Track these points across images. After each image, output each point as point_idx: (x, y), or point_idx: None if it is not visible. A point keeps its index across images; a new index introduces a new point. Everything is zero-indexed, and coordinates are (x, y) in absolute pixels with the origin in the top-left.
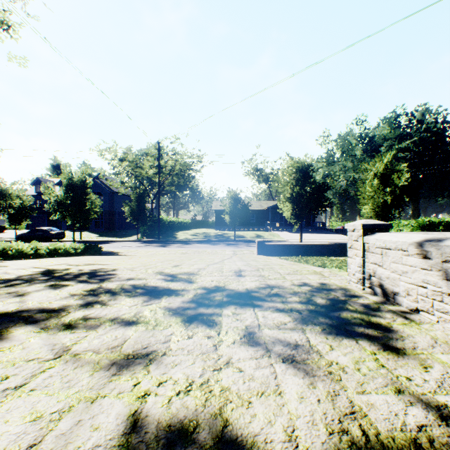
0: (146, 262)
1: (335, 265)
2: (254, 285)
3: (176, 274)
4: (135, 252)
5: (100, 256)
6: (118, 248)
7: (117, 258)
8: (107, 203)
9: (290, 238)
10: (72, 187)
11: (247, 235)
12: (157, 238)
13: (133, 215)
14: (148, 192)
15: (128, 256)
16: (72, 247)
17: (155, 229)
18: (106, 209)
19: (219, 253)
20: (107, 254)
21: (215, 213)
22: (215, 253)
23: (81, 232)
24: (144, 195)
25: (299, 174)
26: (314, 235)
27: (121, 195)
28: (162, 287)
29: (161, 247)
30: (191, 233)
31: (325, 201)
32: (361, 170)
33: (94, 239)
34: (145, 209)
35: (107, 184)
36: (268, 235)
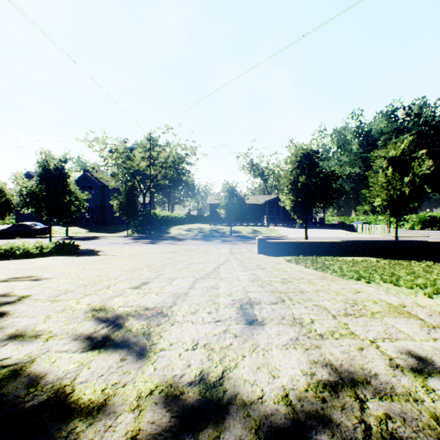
0: (108, 272)
1: (379, 276)
2: (299, 369)
3: (125, 316)
4: (118, 250)
5: (71, 256)
6: (102, 245)
7: (83, 261)
8: (98, 197)
9: (289, 234)
10: (47, 177)
11: (243, 230)
12: (149, 233)
13: (122, 209)
14: (139, 185)
15: (104, 256)
16: (36, 246)
17: (146, 224)
18: (97, 204)
19: (214, 252)
20: (85, 253)
21: (210, 207)
22: (209, 252)
23: (67, 227)
24: (134, 188)
25: (305, 162)
26: (313, 230)
27: (113, 189)
28: (54, 383)
29: (150, 244)
30: (185, 228)
31: (334, 193)
32: (372, 158)
33: (82, 235)
34: (135, 203)
35: (98, 178)
36: (265, 230)
